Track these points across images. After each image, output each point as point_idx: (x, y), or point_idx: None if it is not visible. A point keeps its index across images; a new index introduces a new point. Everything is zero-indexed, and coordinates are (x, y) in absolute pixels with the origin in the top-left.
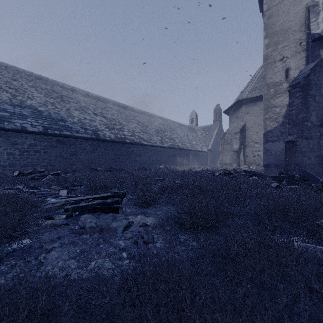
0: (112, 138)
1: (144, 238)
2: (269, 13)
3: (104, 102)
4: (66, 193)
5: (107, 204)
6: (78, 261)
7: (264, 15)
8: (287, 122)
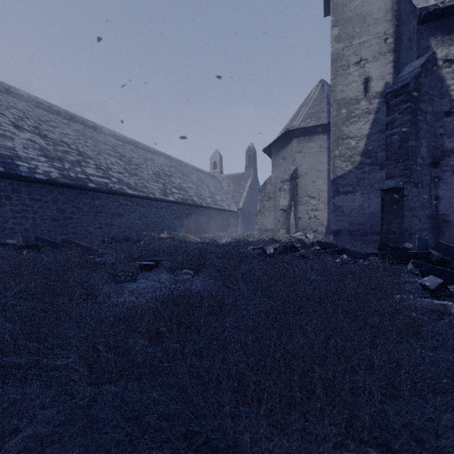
0: (54, 177)
1: None
2: None
3: (48, 112)
4: None
5: None
6: None
7: None
8: (367, 163)
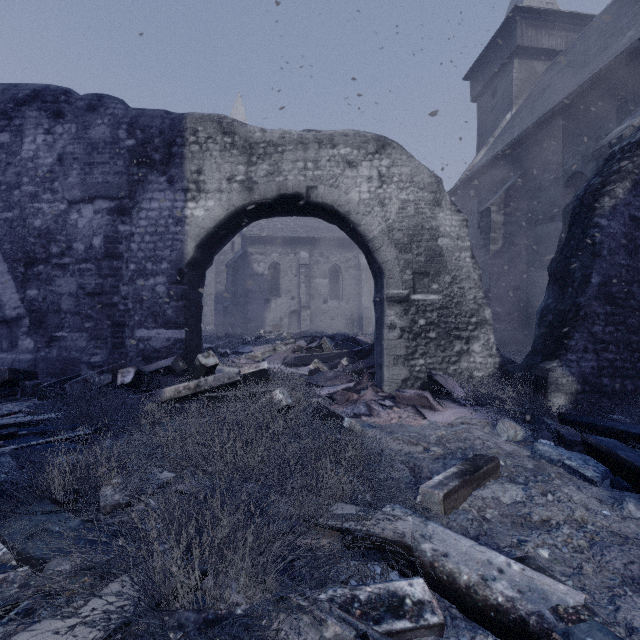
0: None
1: None
2: None
3: None
4: None
5: None
6: None
7: None
8: None
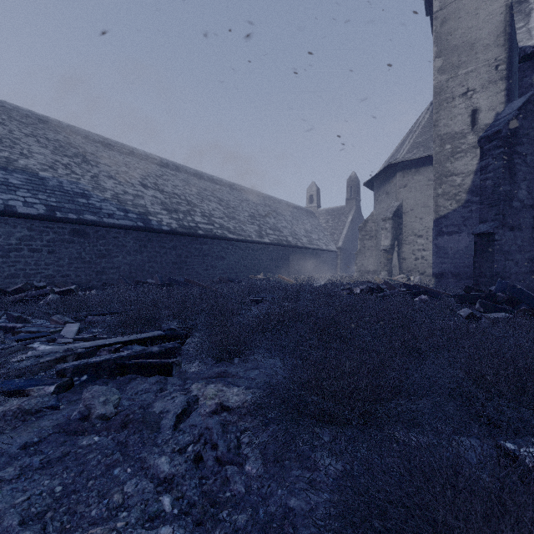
0: (174, 227)
1: (218, 451)
2: (443, 15)
3: (160, 166)
4: (75, 331)
5: (149, 355)
6: (47, 528)
7: (435, 18)
8: (474, 201)
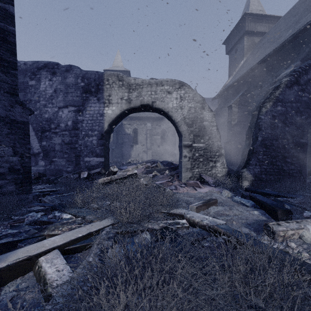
0: None
1: None
2: None
3: None
4: None
5: None
6: None
7: None
8: None
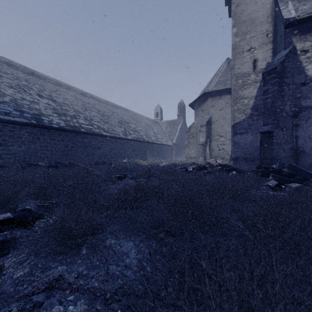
0: (62, 126)
1: None
2: (237, 2)
3: (55, 85)
4: None
5: None
6: None
7: (232, 3)
8: (255, 114)
